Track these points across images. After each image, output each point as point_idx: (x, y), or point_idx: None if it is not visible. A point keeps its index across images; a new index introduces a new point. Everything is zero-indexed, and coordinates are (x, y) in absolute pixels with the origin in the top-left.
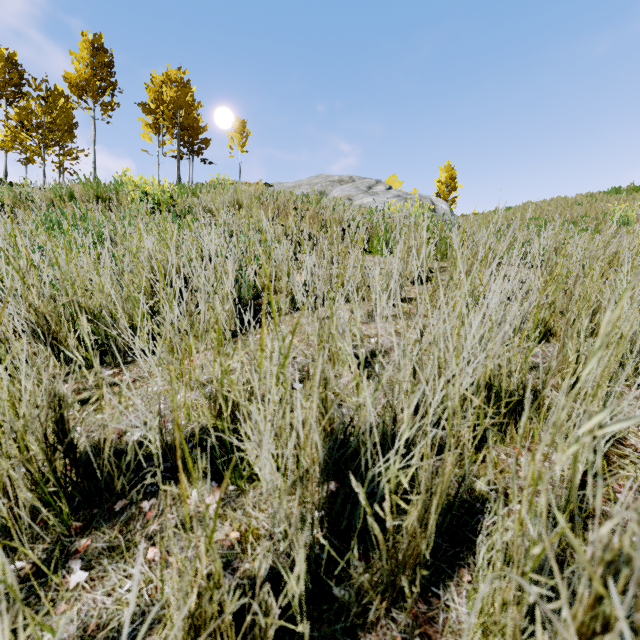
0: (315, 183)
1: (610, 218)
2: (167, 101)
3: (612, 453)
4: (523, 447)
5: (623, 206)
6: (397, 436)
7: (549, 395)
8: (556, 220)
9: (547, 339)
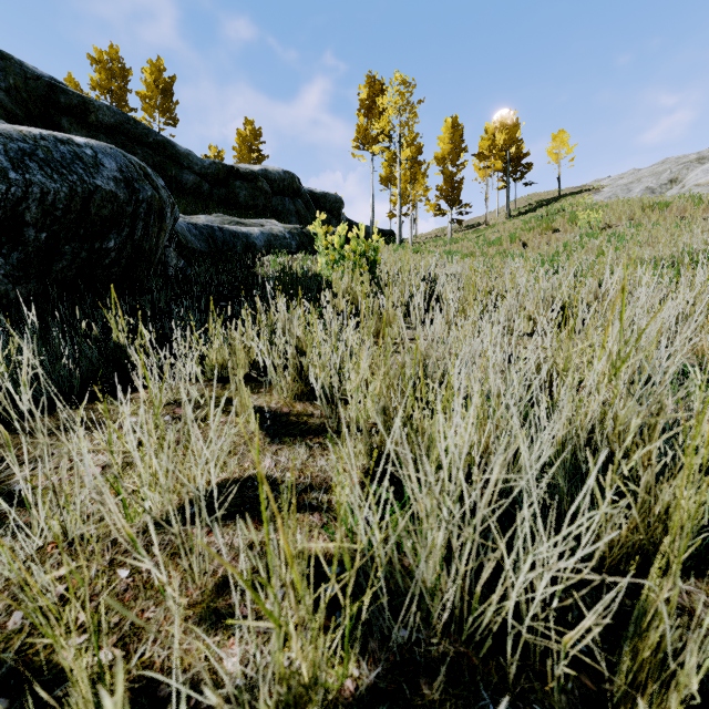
0: (660, 171)
1: None
2: (499, 144)
3: None
4: None
5: None
6: None
7: None
8: None
9: None
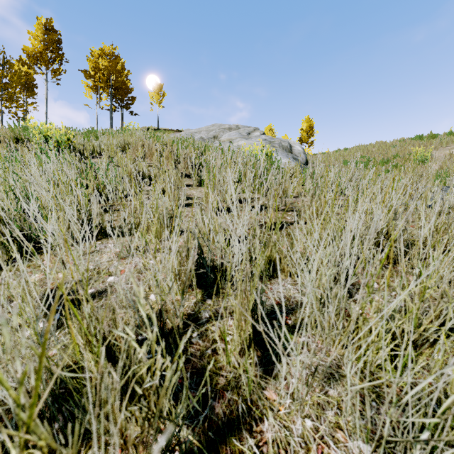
0: (211, 130)
1: (413, 157)
2: (102, 69)
3: (228, 449)
4: (135, 438)
5: (421, 148)
6: (4, 421)
7: (228, 349)
8: (351, 160)
9: (277, 275)
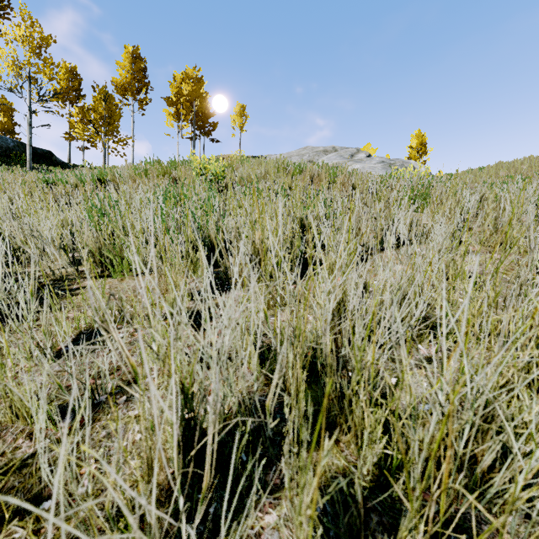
0: (303, 154)
1: None
2: (186, 94)
3: None
4: None
5: None
6: None
7: None
8: None
9: None
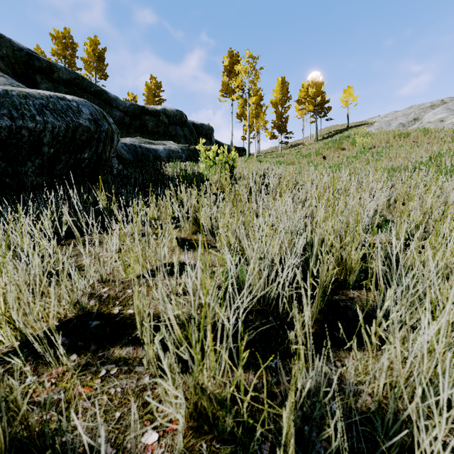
0: (408, 113)
1: None
2: (311, 95)
3: None
4: None
5: None
6: None
7: None
8: None
9: None
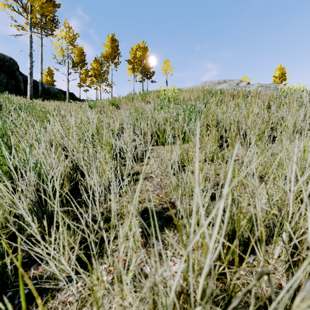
0: (205, 85)
1: None
2: (138, 57)
3: None
4: None
5: None
6: None
7: None
8: None
9: None
